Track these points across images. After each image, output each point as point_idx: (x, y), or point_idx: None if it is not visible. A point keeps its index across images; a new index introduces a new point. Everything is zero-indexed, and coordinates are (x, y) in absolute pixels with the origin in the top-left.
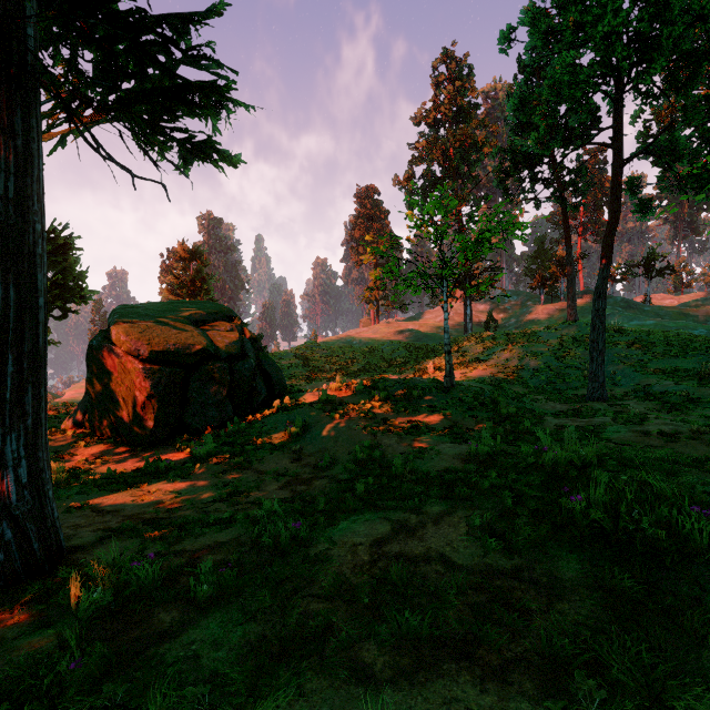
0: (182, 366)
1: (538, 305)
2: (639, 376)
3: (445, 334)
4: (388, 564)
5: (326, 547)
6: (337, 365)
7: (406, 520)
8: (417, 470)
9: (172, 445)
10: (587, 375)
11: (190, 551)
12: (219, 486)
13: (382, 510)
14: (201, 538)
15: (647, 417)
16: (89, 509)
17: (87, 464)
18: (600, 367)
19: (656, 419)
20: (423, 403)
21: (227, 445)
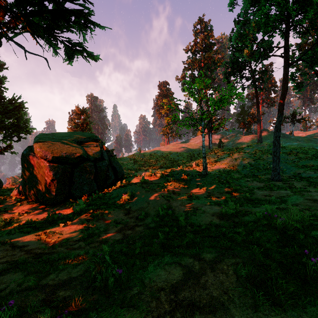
0: (70, 164)
1: (242, 136)
2: (294, 169)
3: (203, 148)
4: (184, 314)
5: (138, 290)
6: (150, 163)
7: (192, 266)
8: (193, 223)
9: (64, 204)
10: (269, 168)
11: (50, 286)
12: (84, 230)
13: (175, 255)
14: (61, 273)
15: (310, 191)
16: (9, 245)
17: (18, 215)
18: (278, 165)
19: (316, 192)
20: (192, 182)
21: (91, 205)
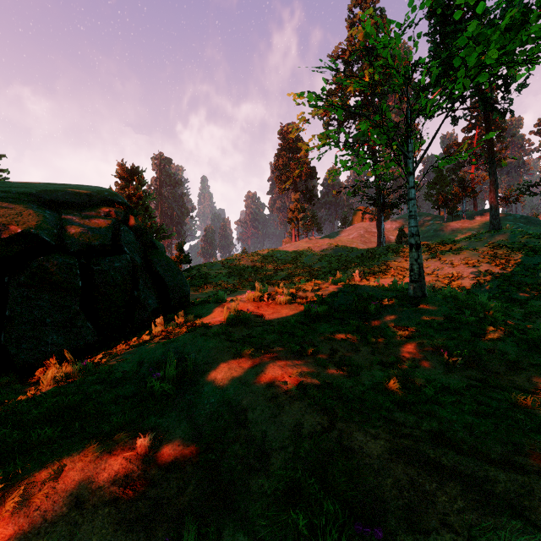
0: None
1: (441, 223)
2: None
3: (411, 220)
4: None
5: None
6: (262, 275)
7: None
8: None
9: None
10: None
11: None
12: None
13: None
14: None
15: None
16: None
17: None
18: None
19: None
20: (384, 321)
21: (4, 424)
